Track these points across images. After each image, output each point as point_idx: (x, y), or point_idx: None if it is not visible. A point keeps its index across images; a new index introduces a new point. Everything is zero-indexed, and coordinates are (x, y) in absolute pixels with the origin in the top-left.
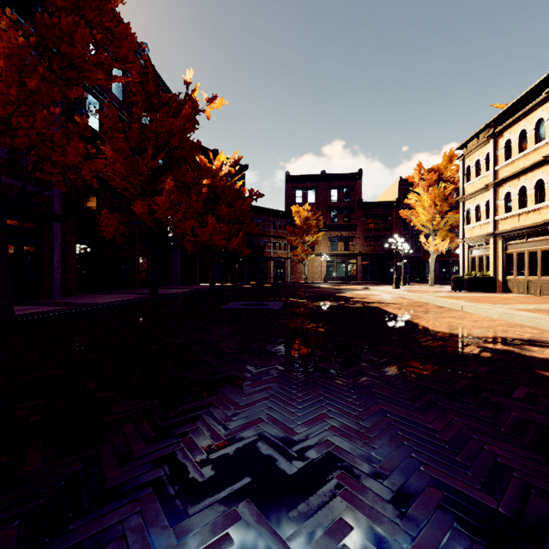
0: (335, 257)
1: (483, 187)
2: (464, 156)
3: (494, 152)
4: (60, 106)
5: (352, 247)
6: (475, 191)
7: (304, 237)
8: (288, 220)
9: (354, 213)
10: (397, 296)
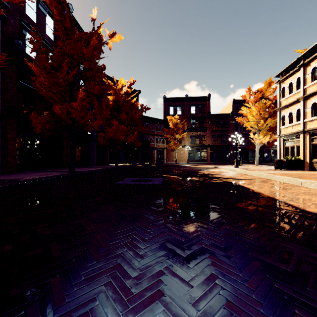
0: (194, 148)
1: (295, 100)
2: (280, 81)
3: (303, 76)
4: (0, 35)
5: (204, 141)
6: (289, 103)
7: (175, 135)
8: (165, 125)
9: (205, 120)
10: (240, 173)
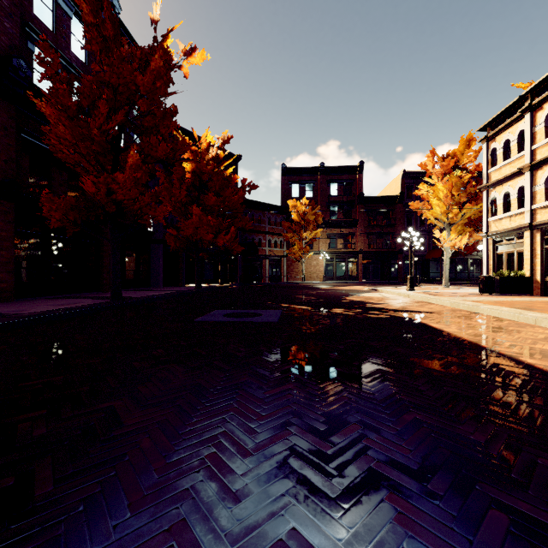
0: (335, 256)
1: (515, 171)
2: (488, 138)
3: (530, 128)
4: None
5: (353, 245)
6: (504, 177)
7: (301, 233)
8: (284, 216)
9: (355, 208)
10: (419, 300)
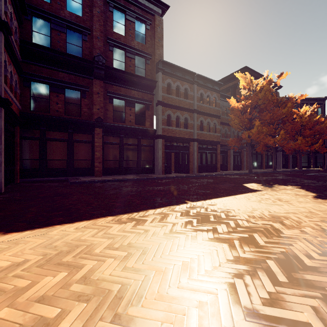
0: None
1: None
2: None
3: None
4: None
5: None
6: None
7: None
8: None
9: None
10: None
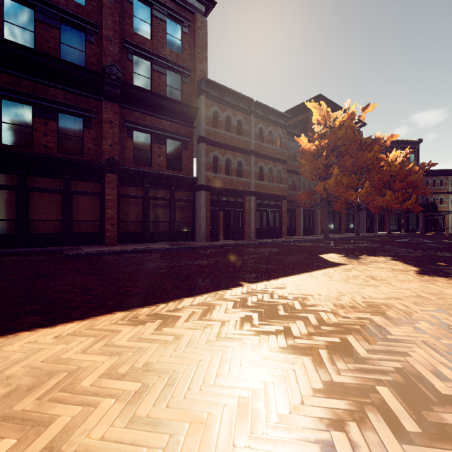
0: None
1: None
2: None
3: None
4: None
5: None
6: None
7: None
8: None
9: None
10: None
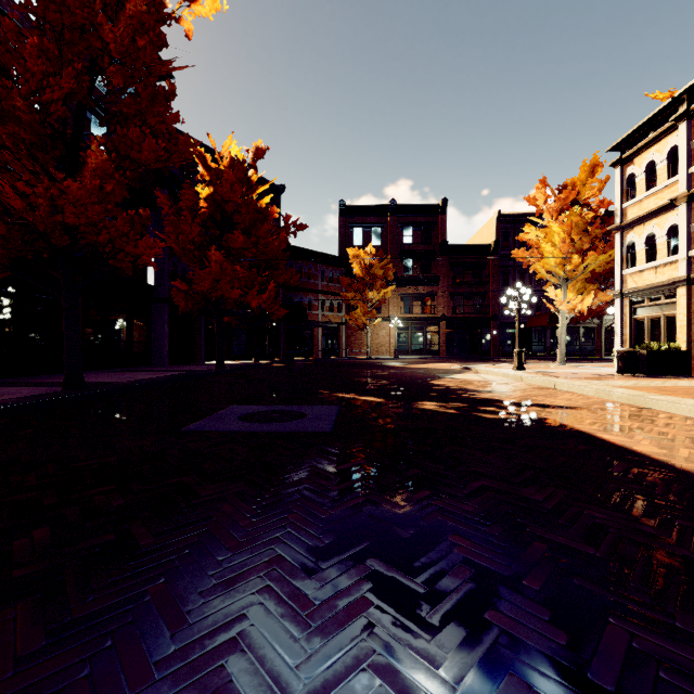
0: (410, 323)
1: (664, 204)
2: (623, 160)
3: (688, 143)
4: None
5: (433, 308)
6: (647, 212)
7: (366, 293)
8: (343, 270)
9: (436, 260)
10: (540, 385)
